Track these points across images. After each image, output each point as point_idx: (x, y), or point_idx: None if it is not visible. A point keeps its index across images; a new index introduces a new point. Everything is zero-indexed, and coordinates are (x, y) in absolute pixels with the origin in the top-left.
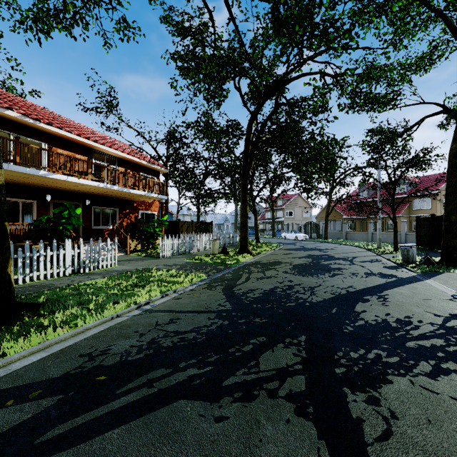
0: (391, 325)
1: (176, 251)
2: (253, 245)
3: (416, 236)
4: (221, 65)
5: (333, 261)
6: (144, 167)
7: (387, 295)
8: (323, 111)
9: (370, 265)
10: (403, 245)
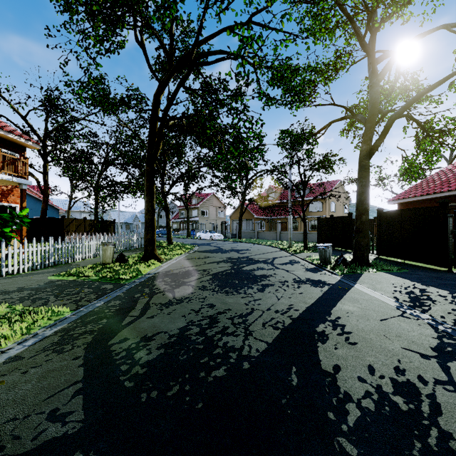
0: (401, 409)
1: (41, 263)
2: (164, 247)
3: (317, 235)
4: None
5: (255, 265)
6: None
7: (339, 318)
8: (249, 83)
9: (293, 269)
10: (321, 246)
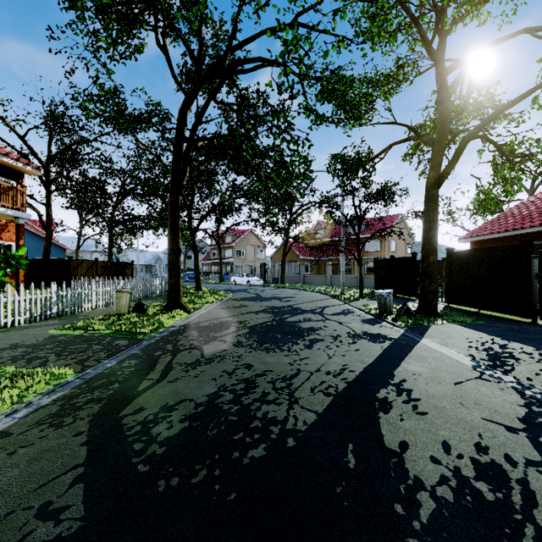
0: (487, 499)
1: (41, 313)
2: (192, 294)
3: (375, 280)
4: None
5: (301, 316)
6: None
7: (404, 381)
8: (294, 96)
9: (347, 320)
10: (380, 292)
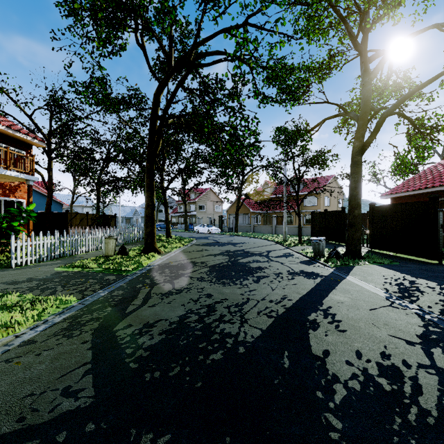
0: (385, 389)
1: (47, 255)
2: (164, 240)
3: (312, 229)
4: (114, 0)
5: (251, 258)
6: (1, 134)
7: (330, 308)
8: (245, 83)
9: (287, 261)
10: (314, 239)
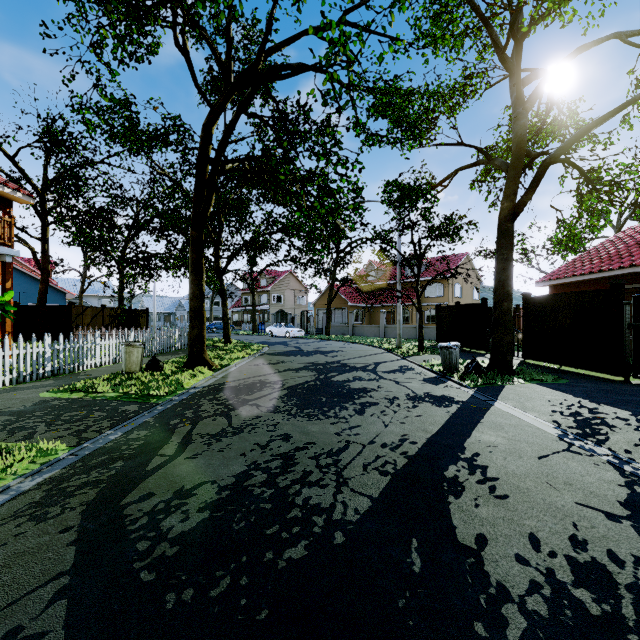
0: (591, 612)
1: (31, 372)
2: (220, 348)
3: (437, 330)
4: None
5: (351, 374)
6: None
7: (477, 455)
8: (341, 108)
9: (405, 379)
10: (444, 346)
